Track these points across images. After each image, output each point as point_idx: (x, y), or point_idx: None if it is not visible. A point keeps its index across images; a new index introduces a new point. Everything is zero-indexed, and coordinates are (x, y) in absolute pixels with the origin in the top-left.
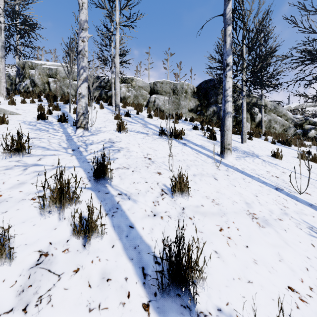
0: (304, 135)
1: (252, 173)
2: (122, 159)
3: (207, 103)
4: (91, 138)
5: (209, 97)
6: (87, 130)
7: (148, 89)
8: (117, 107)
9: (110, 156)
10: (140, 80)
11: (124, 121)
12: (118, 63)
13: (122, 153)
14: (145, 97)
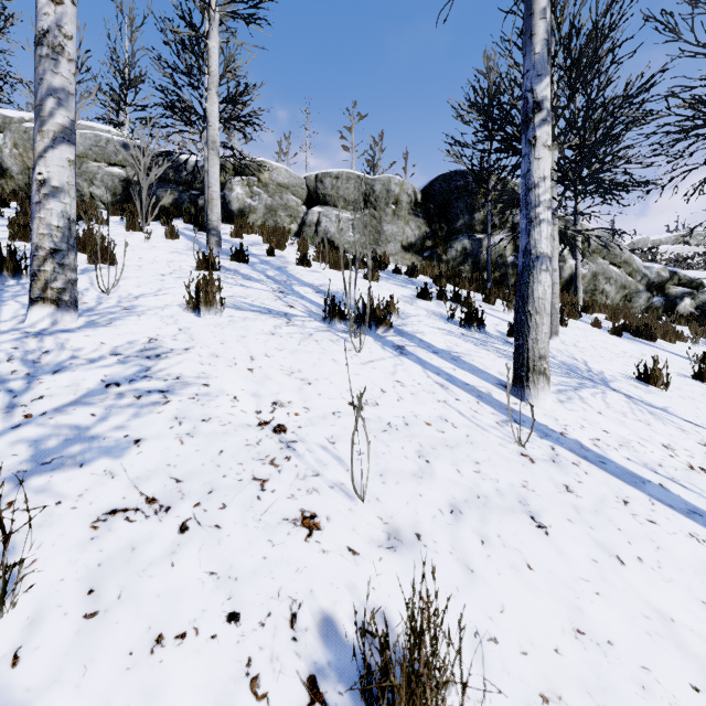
0: (669, 310)
1: (631, 461)
2: (160, 443)
3: (448, 231)
4: (76, 340)
5: (453, 217)
6: (75, 309)
7: (303, 193)
8: (212, 235)
9: (111, 430)
10: (283, 169)
11: (227, 274)
12: (215, 114)
13: (172, 410)
14: (294, 212)
